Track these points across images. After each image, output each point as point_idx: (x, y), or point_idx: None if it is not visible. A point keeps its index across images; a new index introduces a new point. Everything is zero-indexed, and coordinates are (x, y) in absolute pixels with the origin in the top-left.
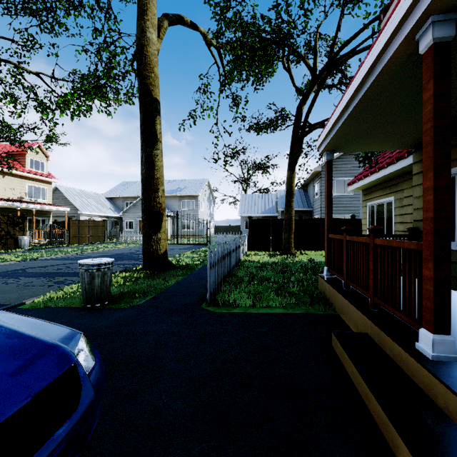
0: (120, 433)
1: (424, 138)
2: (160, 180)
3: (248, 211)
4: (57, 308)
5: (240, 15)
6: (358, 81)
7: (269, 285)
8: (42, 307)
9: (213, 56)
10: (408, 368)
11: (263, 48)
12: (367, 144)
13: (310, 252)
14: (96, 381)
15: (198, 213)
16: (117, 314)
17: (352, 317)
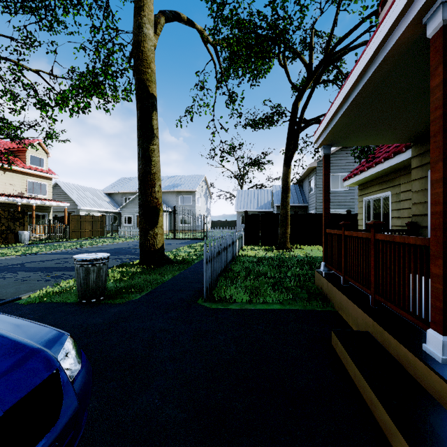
0: (109, 441)
1: (432, 127)
2: (157, 175)
3: (244, 206)
4: (52, 304)
5: (236, 11)
6: (359, 70)
7: (266, 281)
8: (37, 302)
9: (209, 52)
10: (415, 372)
11: (259, 44)
12: (365, 138)
13: (306, 247)
14: (81, 389)
15: (195, 209)
16: (112, 310)
17: (352, 314)
